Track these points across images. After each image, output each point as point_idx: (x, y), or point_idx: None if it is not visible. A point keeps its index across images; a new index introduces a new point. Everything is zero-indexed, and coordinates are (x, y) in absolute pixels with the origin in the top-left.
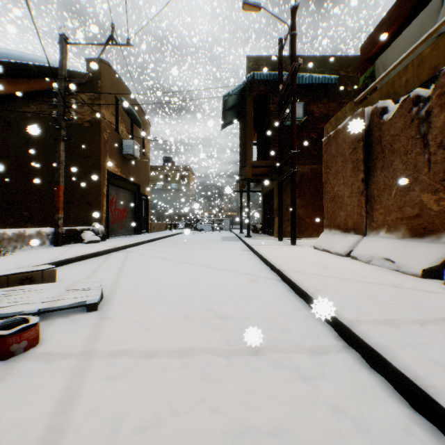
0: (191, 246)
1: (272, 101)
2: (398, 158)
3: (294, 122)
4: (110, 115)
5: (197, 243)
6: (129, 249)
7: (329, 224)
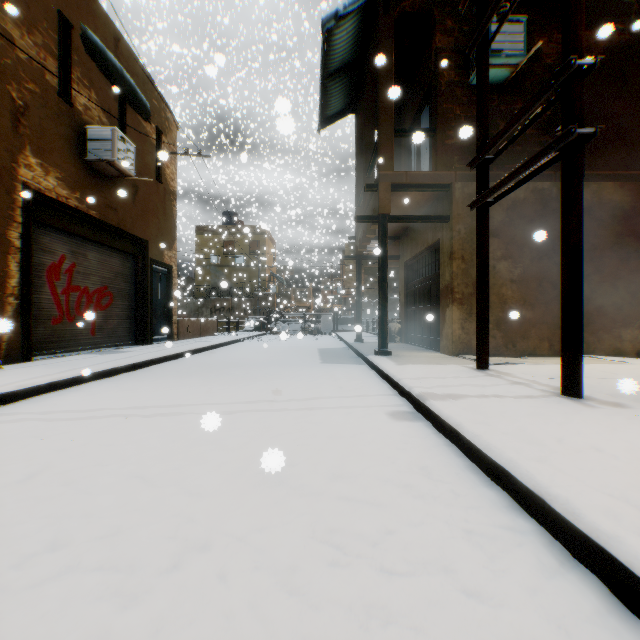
0: (231, 388)
1: (441, 27)
2: None
3: None
4: (41, 50)
5: (258, 370)
6: (18, 405)
7: None
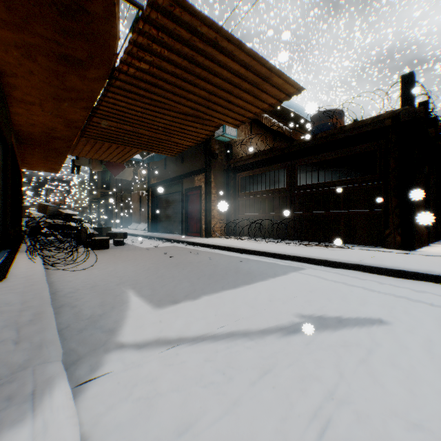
0: None
1: None
2: (145, 206)
3: (122, 183)
4: None
5: None
6: None
7: (133, 221)
